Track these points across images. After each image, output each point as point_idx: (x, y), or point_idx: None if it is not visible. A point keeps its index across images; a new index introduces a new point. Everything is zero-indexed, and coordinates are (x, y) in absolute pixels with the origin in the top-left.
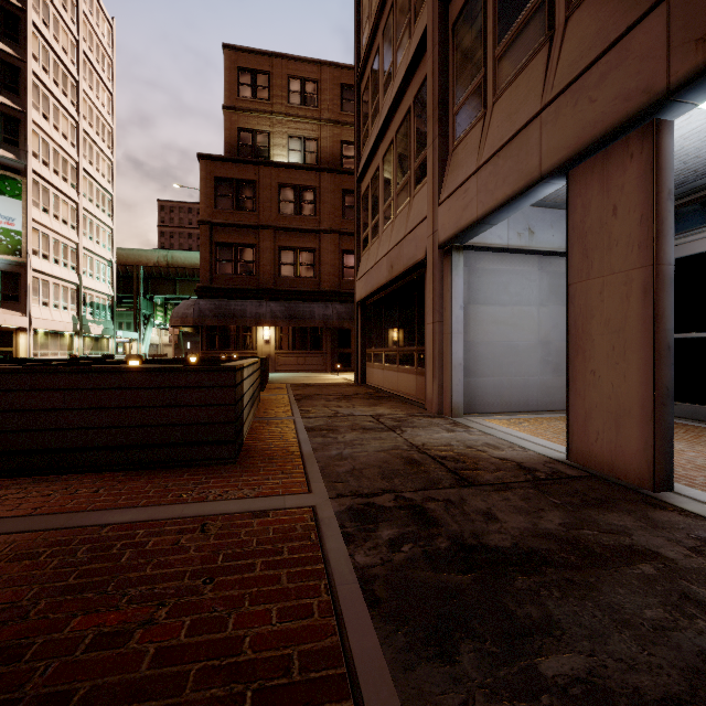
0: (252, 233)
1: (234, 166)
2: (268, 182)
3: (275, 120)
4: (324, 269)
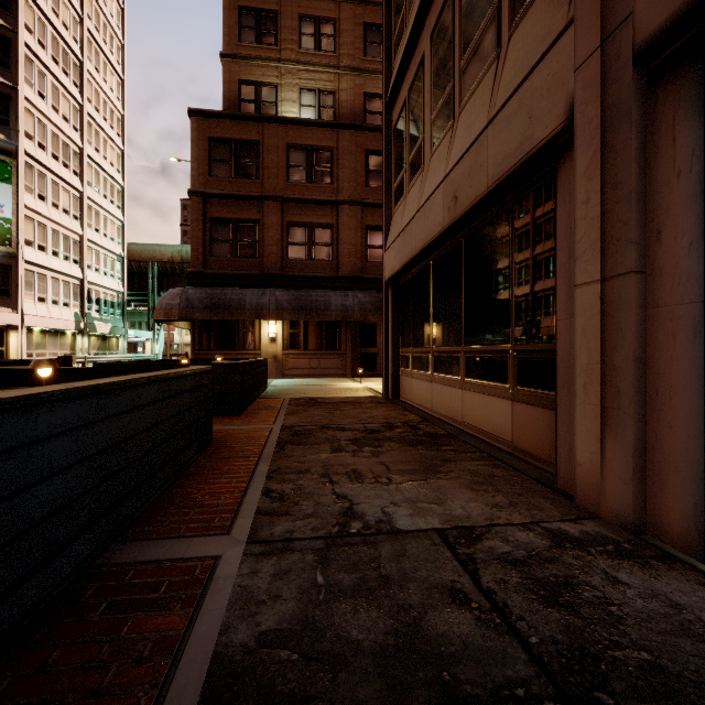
0: (254, 206)
1: (232, 123)
2: (274, 143)
3: (283, 70)
4: (343, 250)
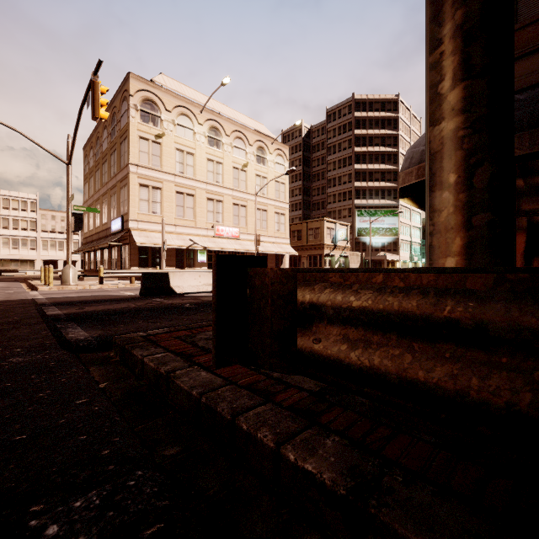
0: None
1: None
2: None
3: None
4: None
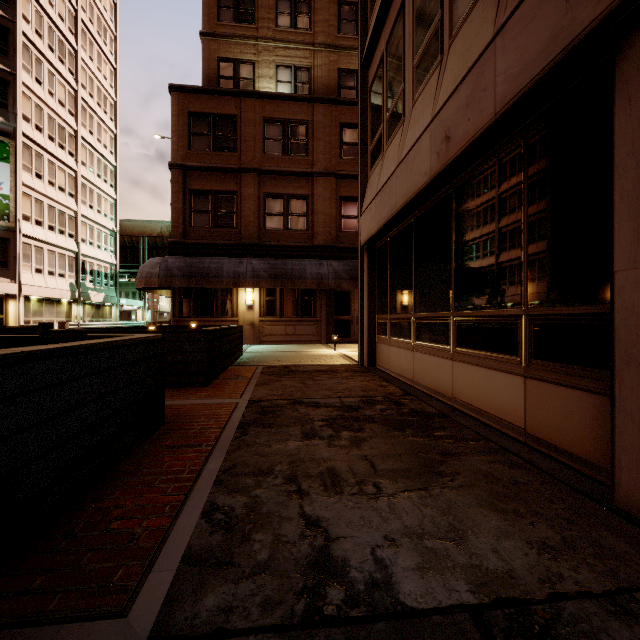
0: (232, 178)
1: (211, 98)
2: (251, 117)
3: (260, 47)
4: (318, 220)
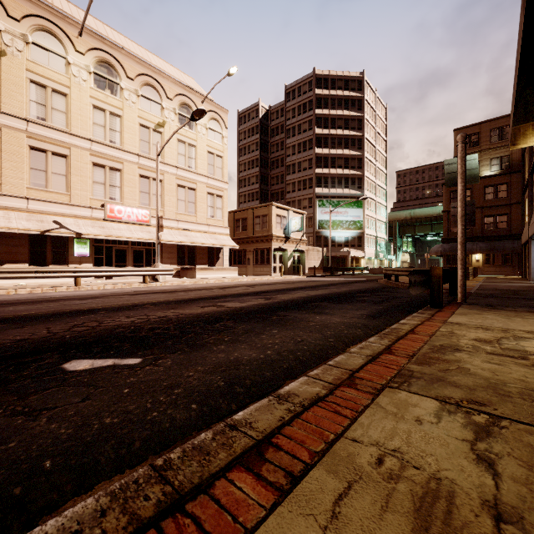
0: None
1: None
2: (478, 187)
3: (482, 154)
4: (513, 223)
